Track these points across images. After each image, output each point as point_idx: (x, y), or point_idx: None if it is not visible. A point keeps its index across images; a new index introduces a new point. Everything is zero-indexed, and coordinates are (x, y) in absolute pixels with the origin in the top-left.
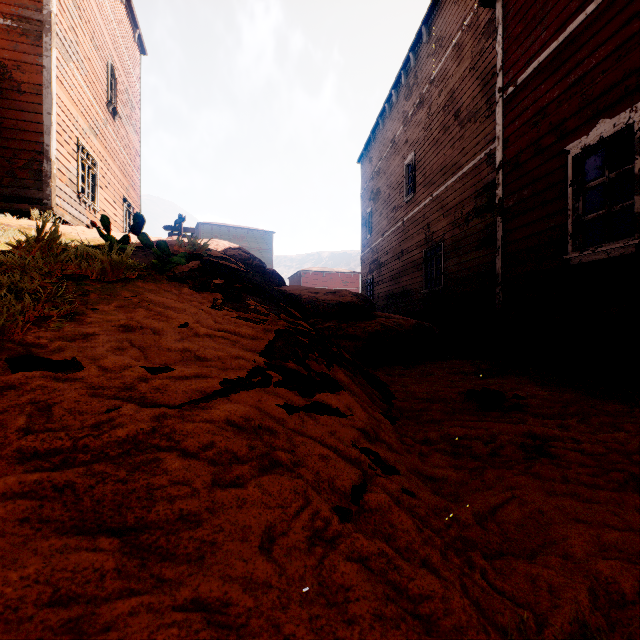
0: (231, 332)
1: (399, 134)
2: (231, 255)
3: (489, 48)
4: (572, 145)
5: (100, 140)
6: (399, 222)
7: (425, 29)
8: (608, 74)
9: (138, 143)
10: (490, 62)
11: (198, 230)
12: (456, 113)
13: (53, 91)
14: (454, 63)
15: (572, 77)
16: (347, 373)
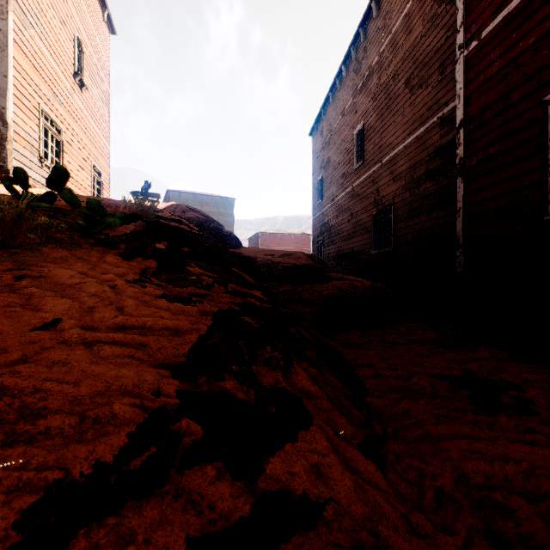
0: (137, 328)
1: (349, 106)
2: (189, 218)
3: (442, 13)
4: None
5: (66, 108)
6: (349, 188)
7: (375, 4)
8: None
9: (107, 115)
10: (443, 27)
11: (168, 197)
12: (406, 81)
13: (9, 54)
14: (404, 33)
15: None
16: (310, 371)
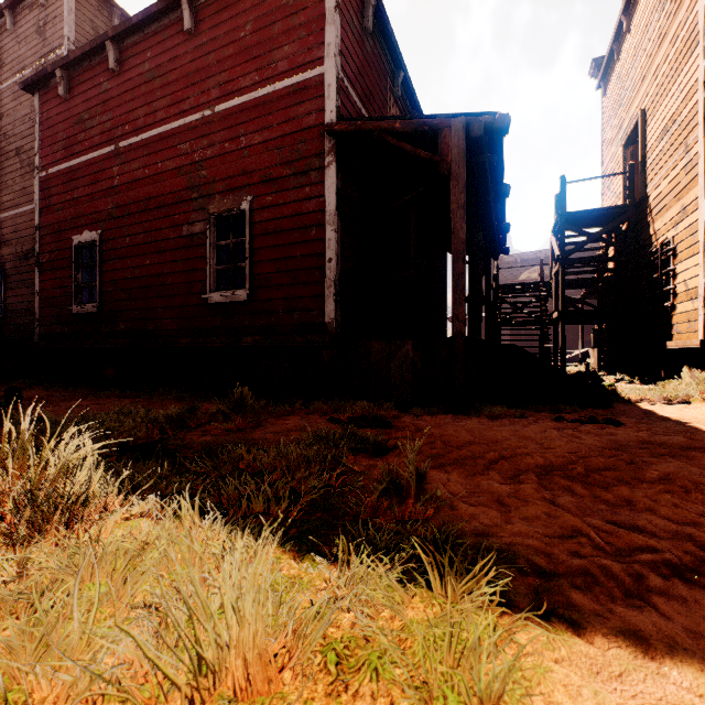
0: None
1: None
2: None
3: None
4: (75, 237)
5: None
6: None
7: None
8: (90, 205)
9: None
10: None
11: None
12: (18, 149)
13: None
14: (16, 99)
15: (76, 194)
16: None
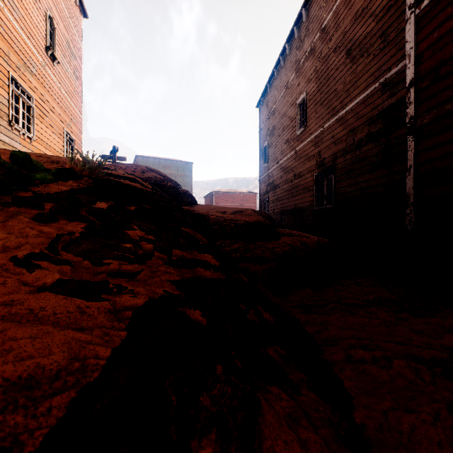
0: None
1: (292, 79)
2: (147, 177)
3: None
4: None
5: (37, 78)
6: (292, 151)
7: None
8: None
9: (80, 88)
10: None
11: (136, 161)
12: (347, 52)
13: None
14: (345, 8)
15: None
16: (284, 402)
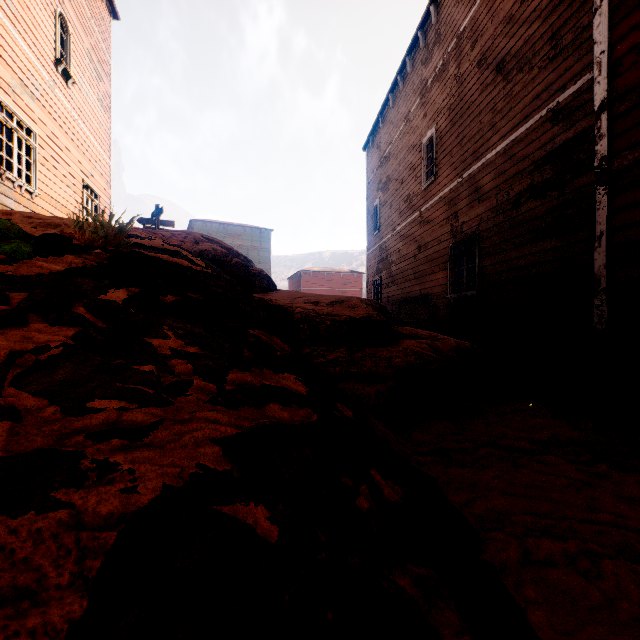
0: None
1: (415, 108)
2: (202, 250)
3: None
4: None
5: (42, 105)
6: (415, 213)
7: None
8: None
9: (108, 121)
10: None
11: (191, 227)
12: (499, 65)
13: None
14: (495, 0)
15: None
16: None
